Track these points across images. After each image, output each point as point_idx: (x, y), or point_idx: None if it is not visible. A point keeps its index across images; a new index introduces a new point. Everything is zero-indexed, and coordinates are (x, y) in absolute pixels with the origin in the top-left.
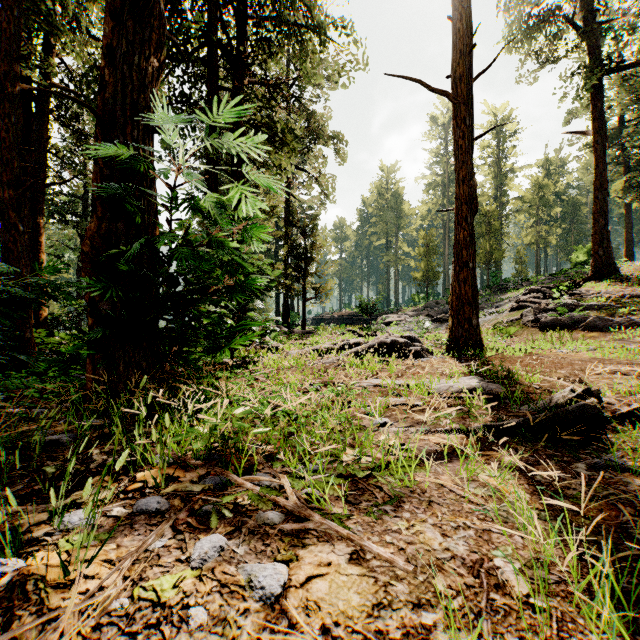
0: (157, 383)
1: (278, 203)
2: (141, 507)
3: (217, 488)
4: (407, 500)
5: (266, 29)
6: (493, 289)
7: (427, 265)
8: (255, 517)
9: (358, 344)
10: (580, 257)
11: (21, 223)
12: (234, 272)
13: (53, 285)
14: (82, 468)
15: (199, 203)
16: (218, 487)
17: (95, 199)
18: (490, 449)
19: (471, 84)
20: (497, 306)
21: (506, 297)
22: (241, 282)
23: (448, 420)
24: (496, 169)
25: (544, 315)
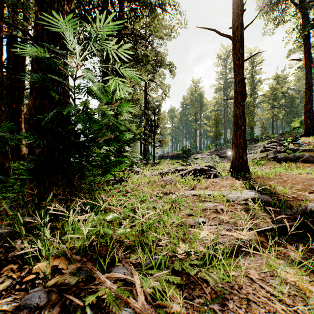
0: (68, 194)
1: (140, 97)
2: (26, 301)
3: (88, 280)
4: (229, 297)
5: (133, 4)
6: (250, 141)
7: (216, 129)
8: (111, 313)
9: (182, 170)
10: (296, 124)
11: (3, 106)
12: (112, 130)
13: (8, 137)
14: (3, 257)
15: (92, 90)
16: (89, 279)
17: (32, 87)
18: (277, 245)
19: (243, 31)
20: (253, 150)
21: (257, 145)
22: (117, 135)
23: (242, 220)
24: (251, 80)
25: (279, 154)
